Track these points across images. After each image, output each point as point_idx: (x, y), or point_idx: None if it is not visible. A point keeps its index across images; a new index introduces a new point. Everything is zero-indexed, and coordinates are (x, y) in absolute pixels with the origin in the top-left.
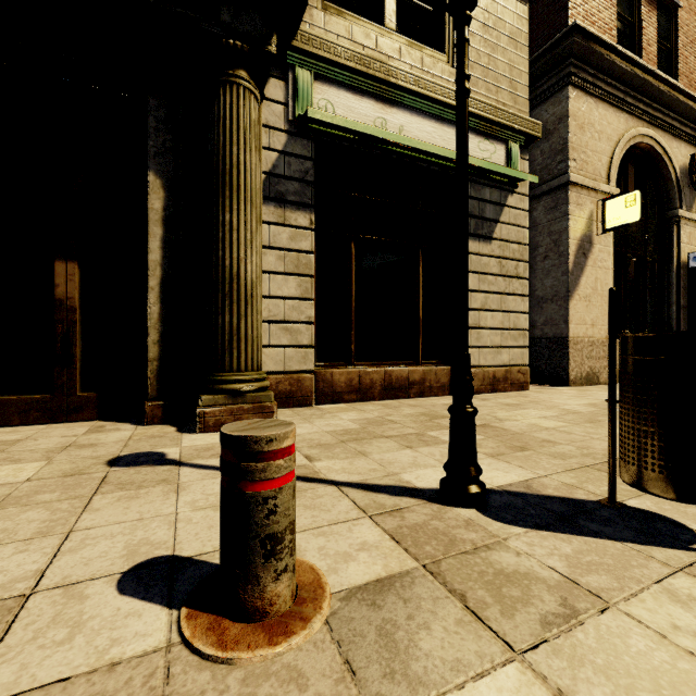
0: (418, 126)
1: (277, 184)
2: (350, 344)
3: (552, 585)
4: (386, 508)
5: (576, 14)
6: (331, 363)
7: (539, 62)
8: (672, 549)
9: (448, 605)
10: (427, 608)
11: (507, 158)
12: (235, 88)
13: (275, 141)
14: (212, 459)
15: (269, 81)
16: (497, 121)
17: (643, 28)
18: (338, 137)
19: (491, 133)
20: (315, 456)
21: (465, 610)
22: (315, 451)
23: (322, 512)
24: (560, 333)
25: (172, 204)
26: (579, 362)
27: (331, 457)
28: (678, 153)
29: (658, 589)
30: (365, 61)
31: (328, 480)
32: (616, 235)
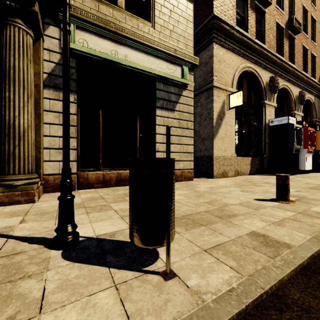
0: (135, 55)
1: (55, 79)
2: (99, 159)
3: (26, 302)
4: (13, 252)
5: (217, 10)
6: (88, 169)
7: (201, 31)
8: (130, 271)
9: None
10: None
11: (182, 73)
12: (12, 27)
13: (53, 58)
14: None
15: (49, 27)
16: (176, 56)
17: (248, 20)
18: (90, 58)
19: (173, 61)
20: (28, 220)
21: None
22: (32, 217)
23: None
24: (210, 154)
25: None
26: (218, 167)
27: (35, 220)
28: (265, 76)
29: (83, 300)
30: (104, 22)
31: (10, 235)
32: (237, 110)
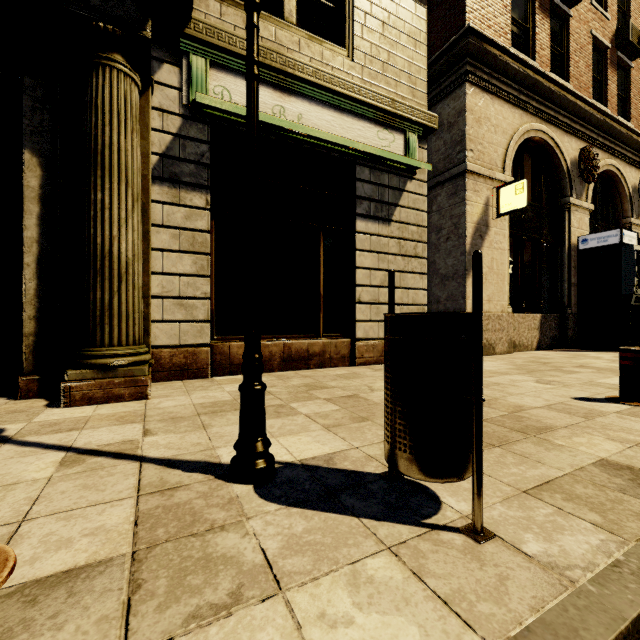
0: (317, 115)
1: (172, 165)
2: None
3: (244, 570)
4: (165, 486)
5: (473, 18)
6: (230, 337)
7: (441, 60)
8: (402, 525)
9: (112, 598)
10: (85, 603)
11: (405, 147)
12: (108, 70)
13: (169, 125)
14: (46, 435)
15: (162, 66)
16: (395, 112)
17: (536, 34)
18: (235, 122)
19: (389, 123)
20: (155, 430)
21: (123, 604)
22: (160, 425)
23: (94, 492)
24: (459, 308)
25: (50, 183)
26: None
27: (169, 431)
28: (569, 147)
29: (345, 571)
30: (262, 51)
31: (140, 456)
32: (513, 219)
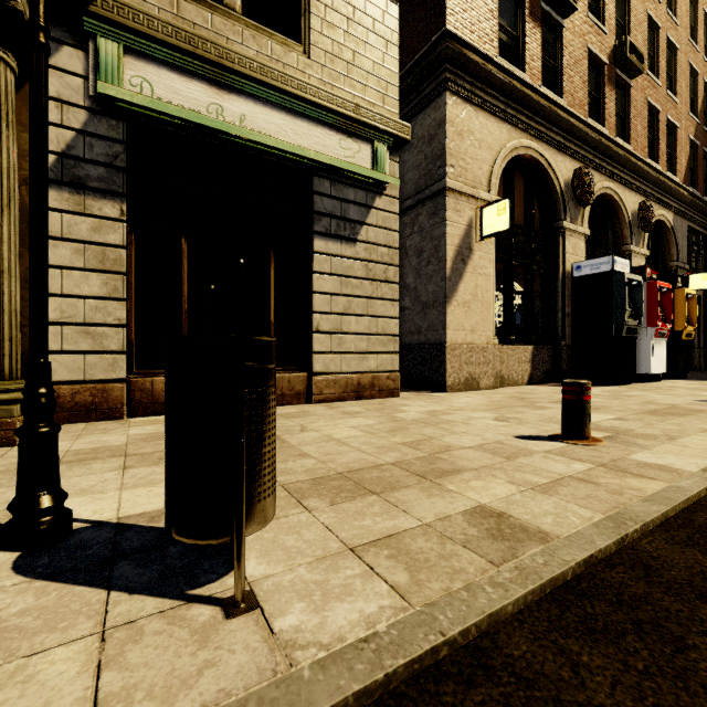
0: (264, 117)
1: (74, 167)
2: None
3: None
4: None
5: (454, 21)
6: (155, 371)
7: (421, 65)
8: (156, 598)
9: None
10: None
11: (373, 158)
12: None
13: (71, 118)
14: None
15: (61, 48)
16: (359, 119)
17: (526, 43)
18: (158, 120)
19: (353, 131)
20: None
21: None
22: None
23: None
24: (439, 339)
25: None
26: (457, 368)
27: None
28: (563, 167)
29: (8, 668)
30: (192, 39)
31: None
32: (502, 243)
